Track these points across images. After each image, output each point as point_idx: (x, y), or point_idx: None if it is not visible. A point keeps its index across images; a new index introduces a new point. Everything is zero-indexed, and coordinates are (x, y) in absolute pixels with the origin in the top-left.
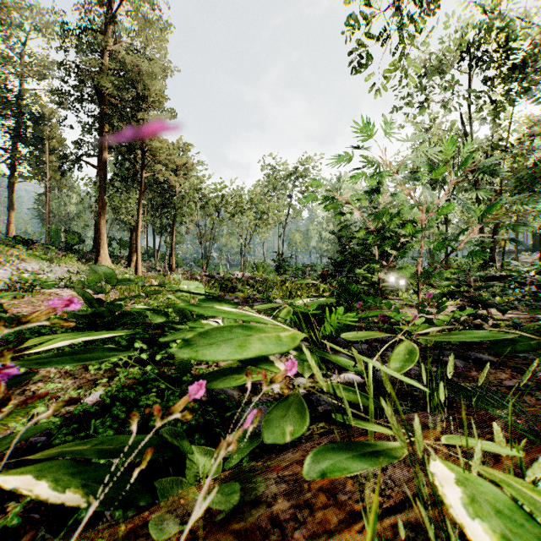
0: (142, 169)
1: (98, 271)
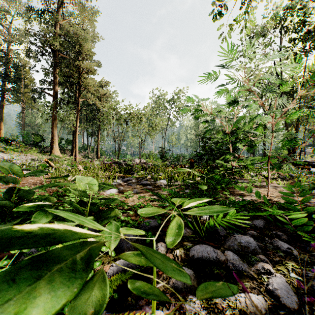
0: (79, 96)
1: (5, 166)
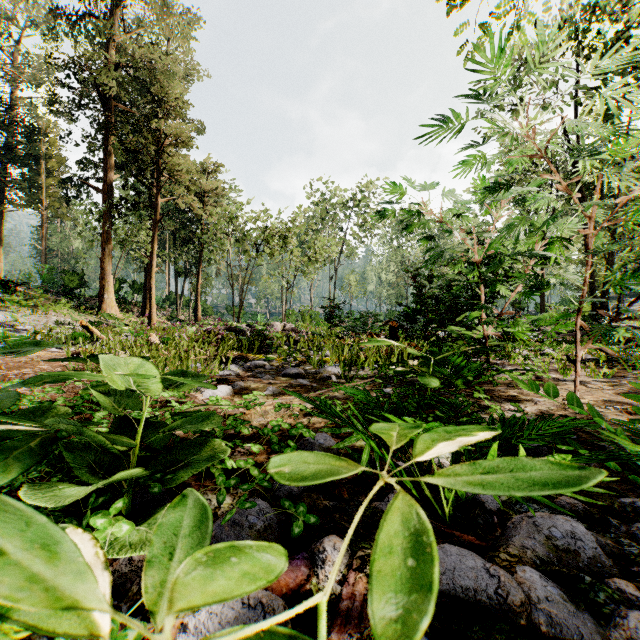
0: (157, 192)
1: None
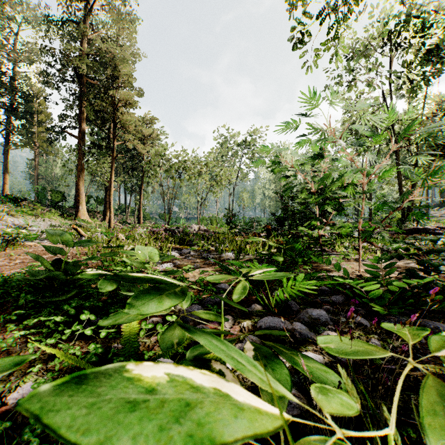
0: (114, 138)
1: (54, 234)
